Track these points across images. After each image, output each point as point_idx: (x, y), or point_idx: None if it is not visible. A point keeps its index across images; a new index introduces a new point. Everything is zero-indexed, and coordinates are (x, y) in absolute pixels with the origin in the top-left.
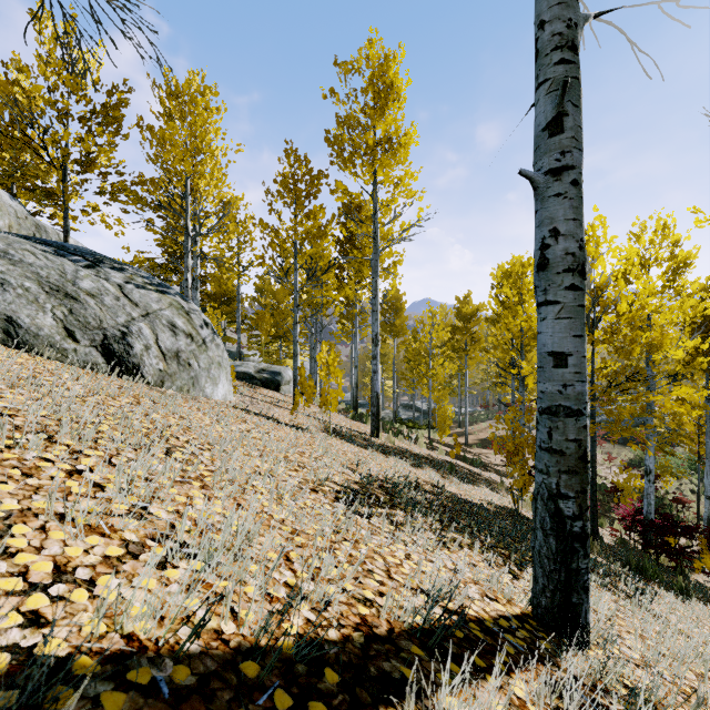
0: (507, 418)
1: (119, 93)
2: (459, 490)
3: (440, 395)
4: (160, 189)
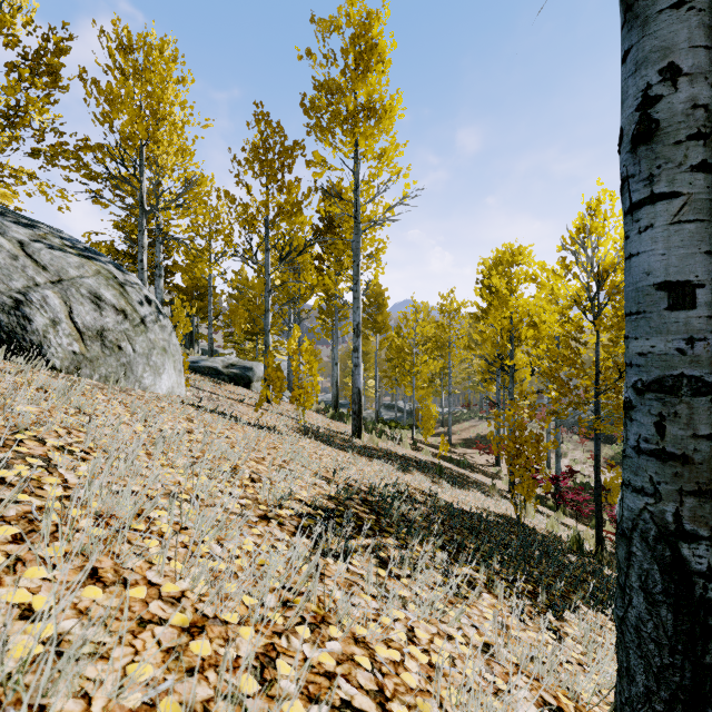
0: (507, 414)
1: (55, 36)
2: (453, 498)
3: (424, 394)
4: (109, 155)
